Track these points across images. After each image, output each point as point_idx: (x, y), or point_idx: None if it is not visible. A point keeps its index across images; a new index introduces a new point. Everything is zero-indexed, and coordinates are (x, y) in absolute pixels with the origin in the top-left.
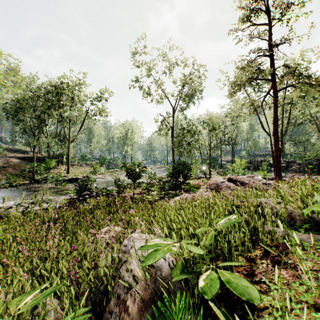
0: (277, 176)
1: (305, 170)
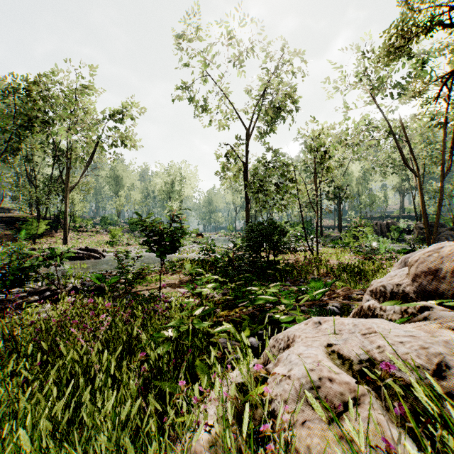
0: None
1: None
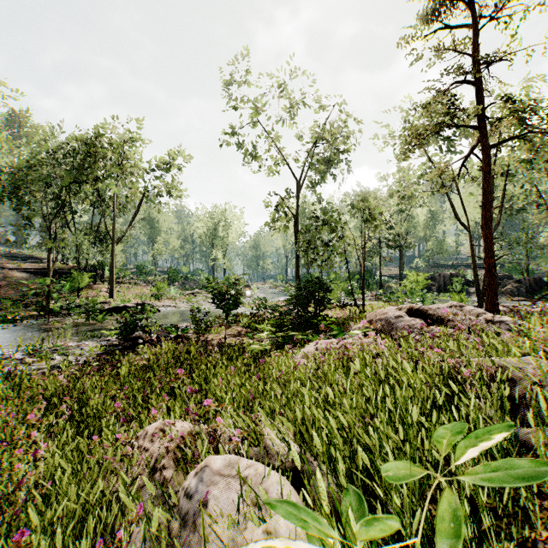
0: (489, 303)
1: (528, 291)
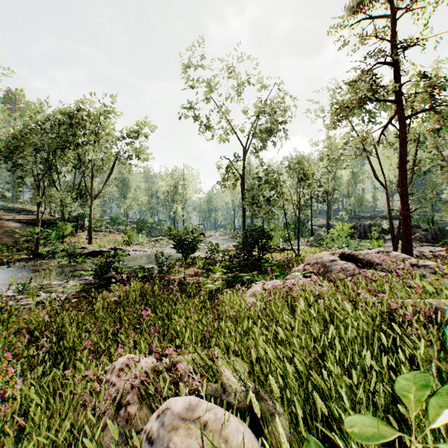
0: (405, 248)
1: (433, 238)
